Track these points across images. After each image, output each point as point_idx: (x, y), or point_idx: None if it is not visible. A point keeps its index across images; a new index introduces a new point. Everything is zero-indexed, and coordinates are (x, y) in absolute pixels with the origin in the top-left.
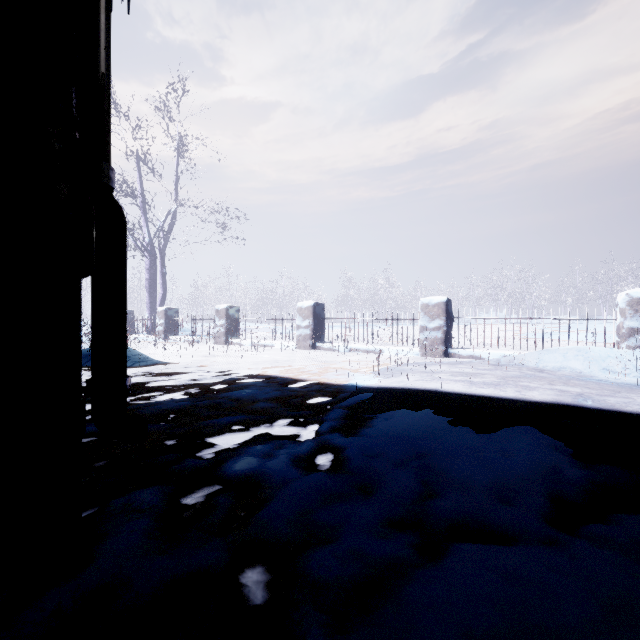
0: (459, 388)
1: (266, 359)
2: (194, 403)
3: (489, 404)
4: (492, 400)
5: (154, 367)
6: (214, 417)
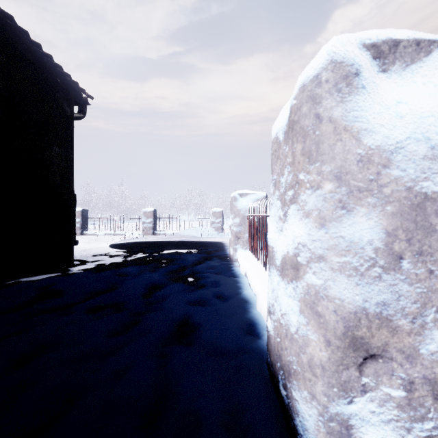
0: (154, 240)
1: None
2: None
3: (160, 242)
4: (162, 241)
5: None
6: None
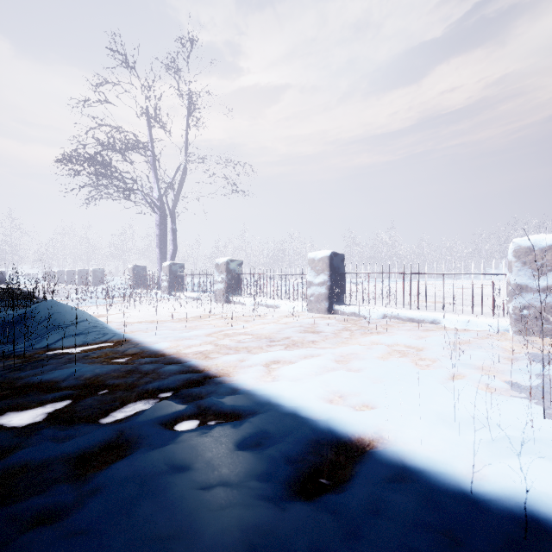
0: None
1: (264, 332)
2: None
3: None
4: None
5: (91, 346)
6: None
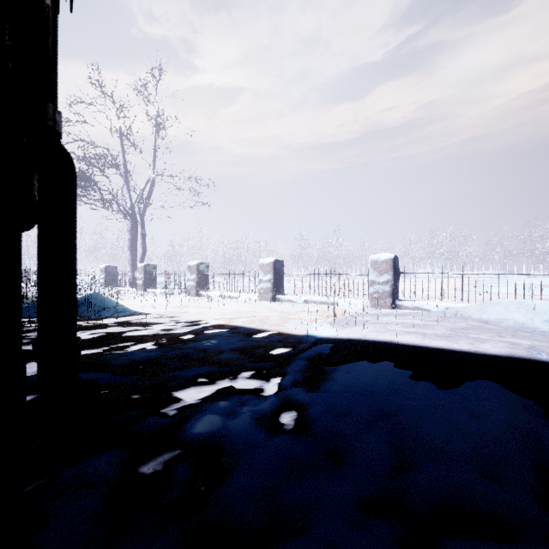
0: (413, 340)
1: (232, 310)
2: (163, 354)
3: (446, 357)
4: (448, 353)
5: (131, 317)
6: (181, 369)
